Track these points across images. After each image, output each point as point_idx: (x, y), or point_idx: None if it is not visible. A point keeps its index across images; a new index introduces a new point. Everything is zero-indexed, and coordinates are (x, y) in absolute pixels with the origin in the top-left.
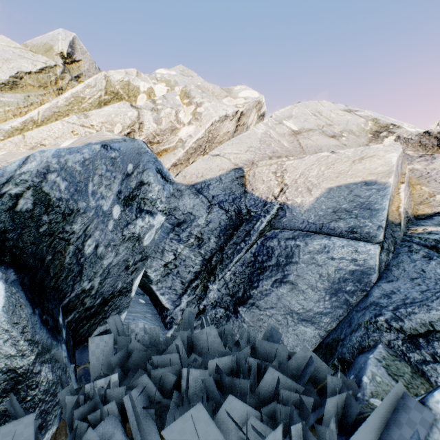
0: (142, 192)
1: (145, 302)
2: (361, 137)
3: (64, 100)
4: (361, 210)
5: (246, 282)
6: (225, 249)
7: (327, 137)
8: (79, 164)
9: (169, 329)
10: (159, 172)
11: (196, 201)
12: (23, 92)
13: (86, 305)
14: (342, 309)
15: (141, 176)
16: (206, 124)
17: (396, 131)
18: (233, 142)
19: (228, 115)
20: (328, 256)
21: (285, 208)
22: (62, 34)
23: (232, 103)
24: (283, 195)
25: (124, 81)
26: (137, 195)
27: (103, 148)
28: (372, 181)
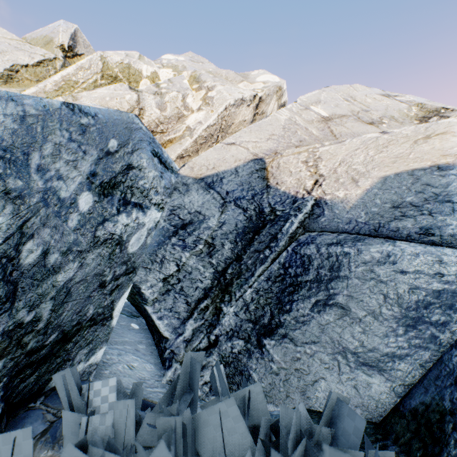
0: (130, 179)
1: (139, 328)
2: (406, 123)
3: (53, 84)
4: (436, 204)
5: (274, 304)
6: (244, 259)
7: (364, 123)
8: (13, 119)
9: (167, 369)
10: (156, 155)
11: (206, 197)
12: (18, 86)
13: (28, 346)
14: (429, 351)
15: (130, 157)
16: (219, 108)
17: (450, 115)
18: (251, 129)
19: (245, 98)
20: (395, 269)
21: (323, 205)
22: (63, 26)
23: (249, 88)
24: (319, 188)
25: (123, 63)
26: (122, 182)
27: (65, 106)
28: (448, 164)
